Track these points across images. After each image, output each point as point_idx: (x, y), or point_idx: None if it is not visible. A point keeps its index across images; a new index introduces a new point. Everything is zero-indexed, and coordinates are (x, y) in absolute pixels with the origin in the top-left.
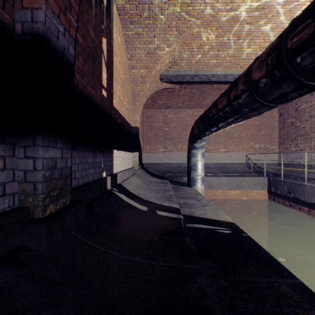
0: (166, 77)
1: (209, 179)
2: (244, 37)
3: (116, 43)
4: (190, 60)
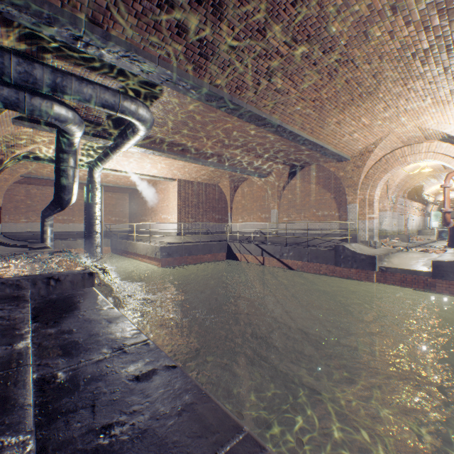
0: (26, 177)
1: (68, 242)
2: None
3: None
4: (43, 173)
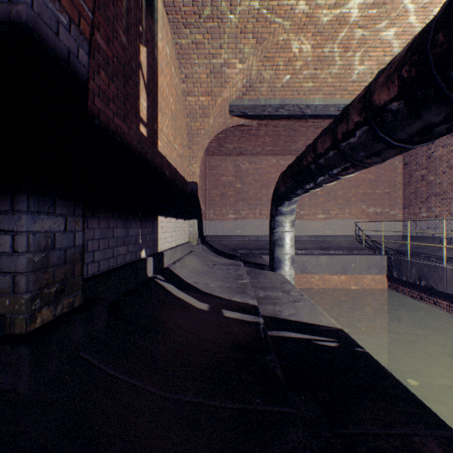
0: (238, 108)
1: (301, 259)
2: (354, 48)
3: (162, 55)
4: (274, 83)
